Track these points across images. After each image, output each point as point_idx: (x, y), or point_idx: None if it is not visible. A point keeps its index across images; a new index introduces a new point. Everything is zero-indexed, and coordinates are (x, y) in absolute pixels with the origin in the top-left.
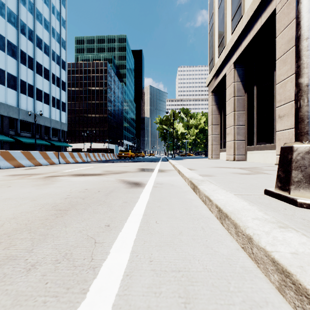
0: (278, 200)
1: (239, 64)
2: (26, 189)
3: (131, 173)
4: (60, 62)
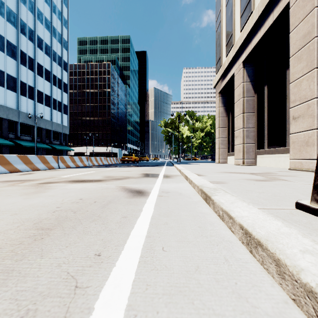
0: (317, 217)
1: (248, 63)
2: (12, 199)
3: (134, 179)
4: (62, 63)
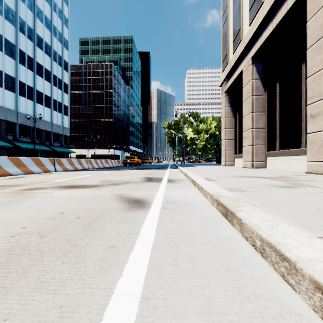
0: None
1: (258, 59)
2: None
3: (134, 184)
4: (62, 63)
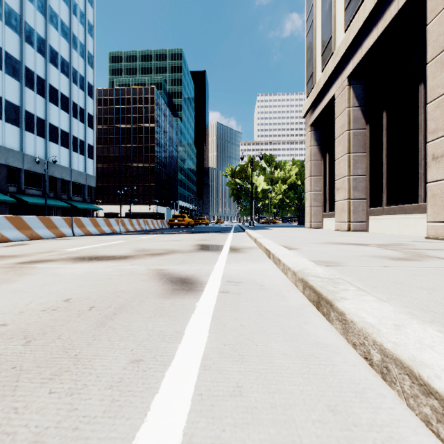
0: None
1: (357, 79)
2: None
3: (182, 255)
4: (86, 86)
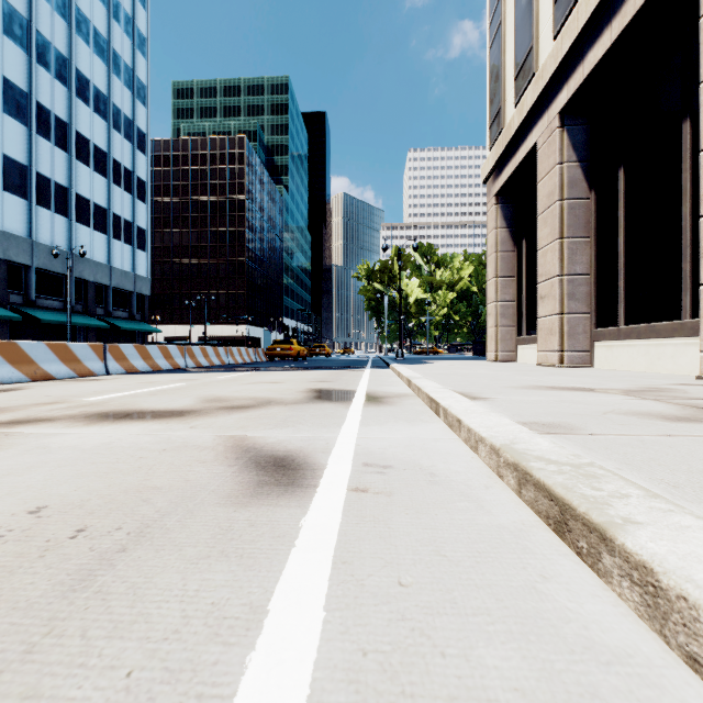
0: None
1: (574, 116)
2: None
3: (283, 409)
4: (134, 134)
